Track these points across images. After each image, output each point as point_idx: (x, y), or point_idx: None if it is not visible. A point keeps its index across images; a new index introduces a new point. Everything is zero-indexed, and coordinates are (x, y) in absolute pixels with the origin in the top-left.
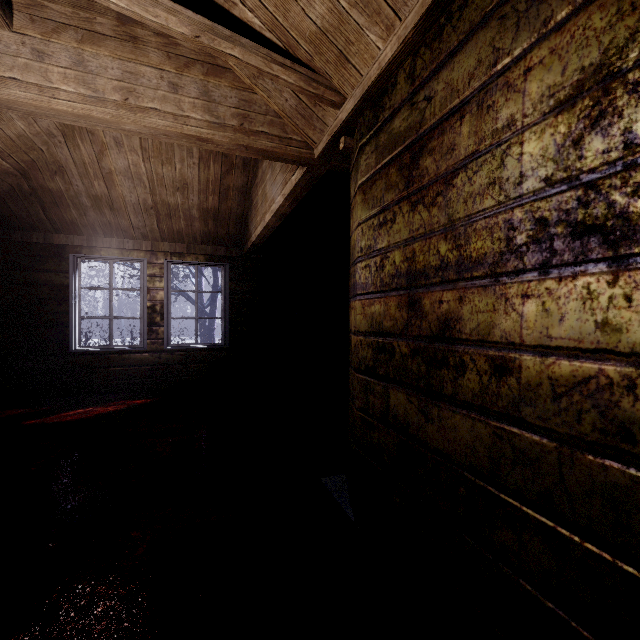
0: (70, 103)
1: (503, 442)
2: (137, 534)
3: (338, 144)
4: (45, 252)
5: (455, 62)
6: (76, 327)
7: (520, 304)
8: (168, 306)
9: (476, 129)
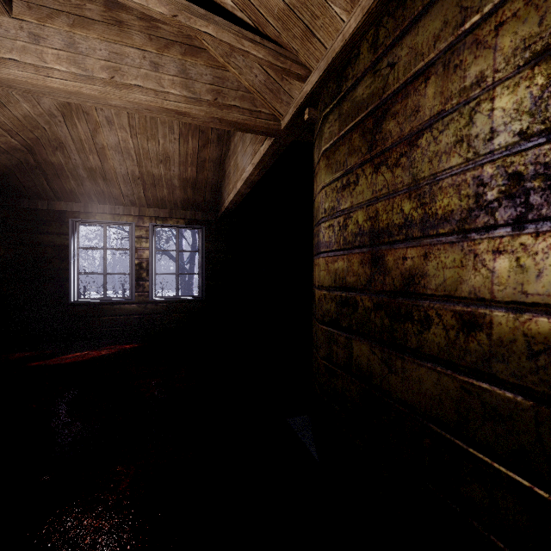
0: (63, 81)
1: (472, 397)
2: (122, 469)
3: (303, 115)
4: (48, 217)
5: (419, 26)
6: (75, 282)
7: (491, 260)
8: (153, 263)
9: (442, 89)
